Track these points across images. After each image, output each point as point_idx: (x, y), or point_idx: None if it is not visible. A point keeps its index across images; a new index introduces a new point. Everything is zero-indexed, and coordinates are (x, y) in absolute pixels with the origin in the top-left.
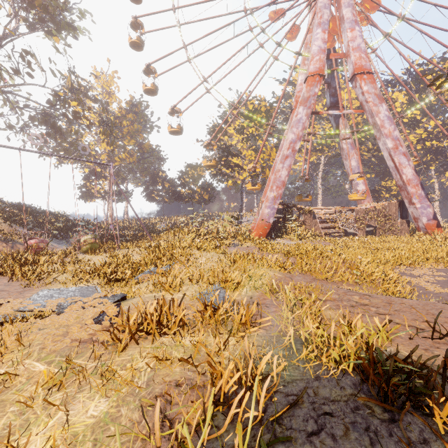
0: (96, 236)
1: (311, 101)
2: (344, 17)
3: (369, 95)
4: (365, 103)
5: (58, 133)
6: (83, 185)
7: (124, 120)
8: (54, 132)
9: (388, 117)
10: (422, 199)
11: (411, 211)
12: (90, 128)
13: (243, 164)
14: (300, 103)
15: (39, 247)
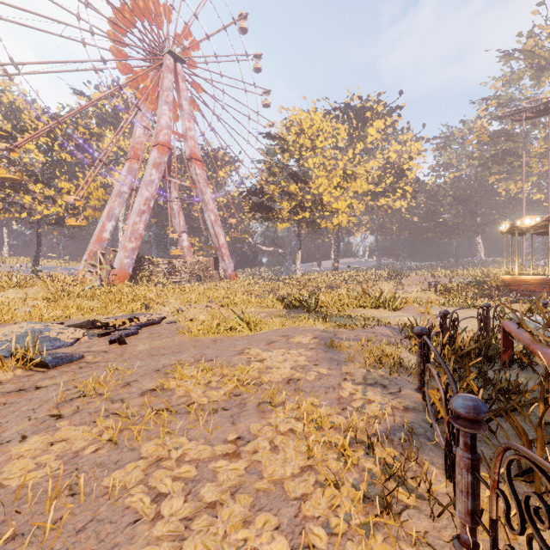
0: None
1: (162, 168)
2: (184, 107)
3: (201, 178)
4: (197, 182)
5: None
6: None
7: None
8: None
9: (211, 198)
10: (229, 257)
11: (223, 265)
12: None
13: (58, 197)
14: (153, 165)
15: None
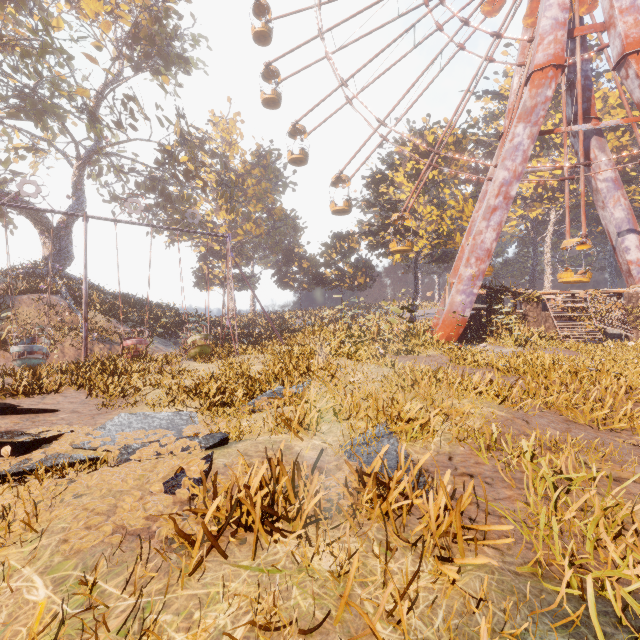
0: (207, 337)
1: (538, 113)
2: None
3: None
4: None
5: (168, 201)
6: (199, 268)
7: (249, 178)
8: (163, 201)
9: None
10: None
11: None
12: (205, 191)
13: (419, 227)
14: (519, 118)
15: (137, 350)
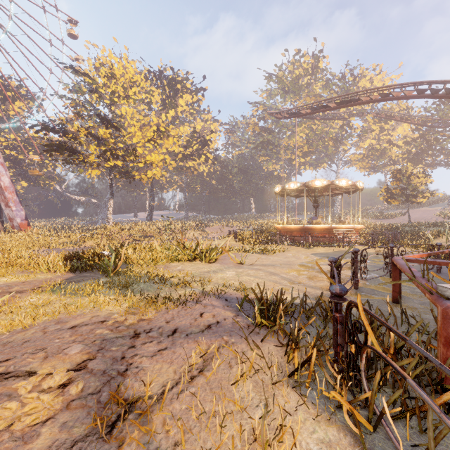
0: None
1: None
2: None
3: None
4: None
5: None
6: None
7: None
8: None
9: None
10: (17, 203)
11: (7, 213)
12: None
13: None
14: None
15: None
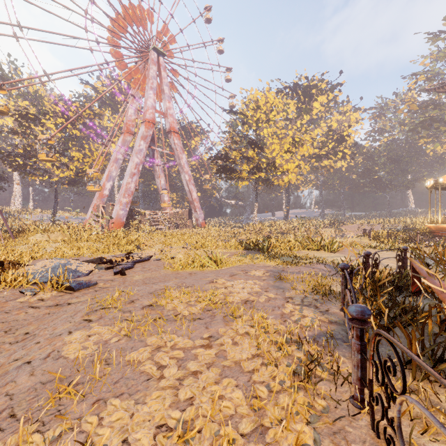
0: None
1: (148, 139)
2: (165, 91)
3: (178, 146)
4: (175, 150)
5: None
6: None
7: None
8: None
9: (186, 162)
10: (200, 209)
11: (195, 215)
12: None
13: (71, 164)
14: (142, 138)
15: None
